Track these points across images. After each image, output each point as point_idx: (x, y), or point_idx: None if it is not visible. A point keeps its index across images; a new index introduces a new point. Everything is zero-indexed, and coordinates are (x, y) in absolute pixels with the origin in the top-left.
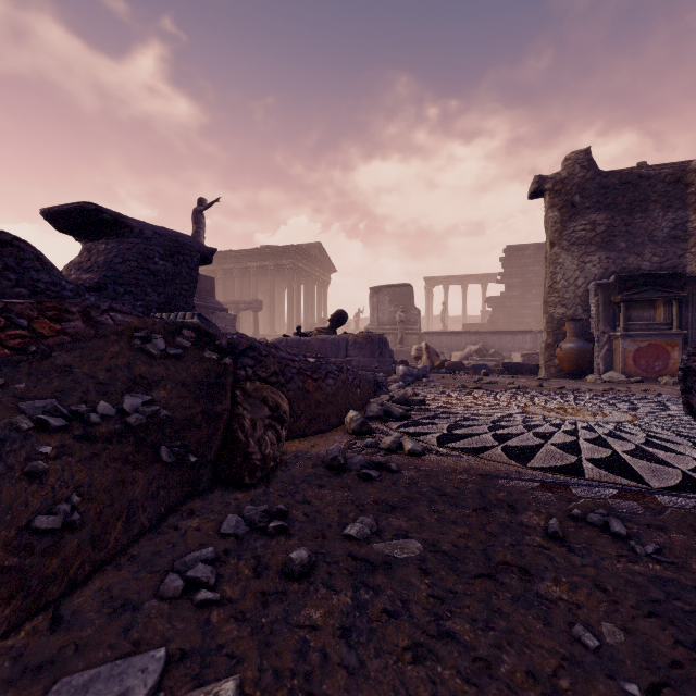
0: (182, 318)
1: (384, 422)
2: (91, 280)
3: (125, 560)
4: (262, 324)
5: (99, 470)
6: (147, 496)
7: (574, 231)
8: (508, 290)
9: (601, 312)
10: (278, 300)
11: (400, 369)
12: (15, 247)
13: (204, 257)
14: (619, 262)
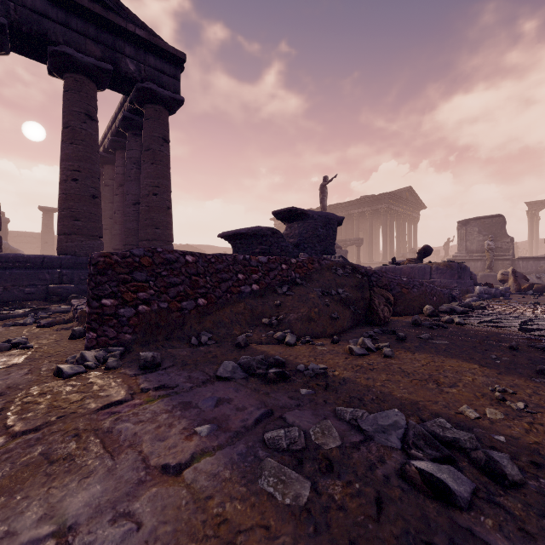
0: (334, 258)
1: (449, 314)
2: (294, 242)
3: (348, 332)
4: (361, 254)
5: (338, 308)
6: (349, 319)
7: None
8: None
9: None
10: (374, 236)
11: (476, 288)
12: (276, 233)
13: (339, 222)
14: None
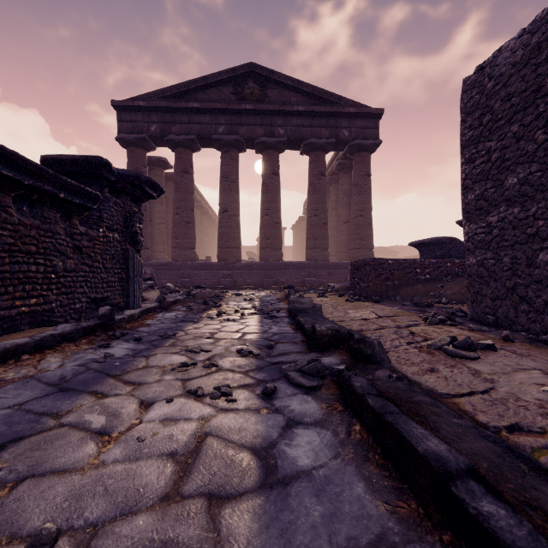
0: None
1: None
2: None
3: None
4: None
5: None
6: None
7: None
8: None
9: None
10: None
11: None
12: (454, 241)
13: None
14: None
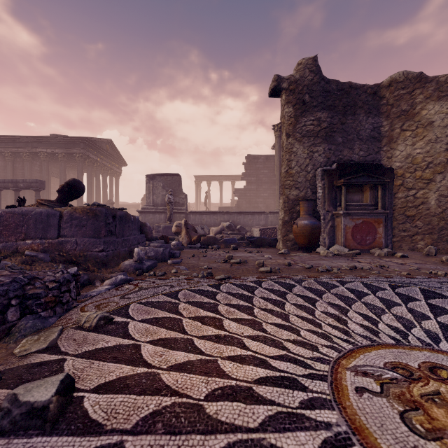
0: None
1: None
2: None
3: None
4: None
5: None
6: None
7: (305, 125)
8: (248, 185)
9: (327, 194)
10: None
11: (135, 251)
12: None
13: None
14: (337, 153)
